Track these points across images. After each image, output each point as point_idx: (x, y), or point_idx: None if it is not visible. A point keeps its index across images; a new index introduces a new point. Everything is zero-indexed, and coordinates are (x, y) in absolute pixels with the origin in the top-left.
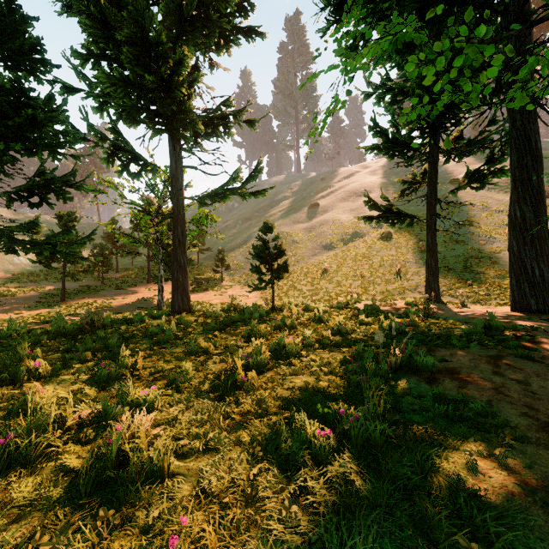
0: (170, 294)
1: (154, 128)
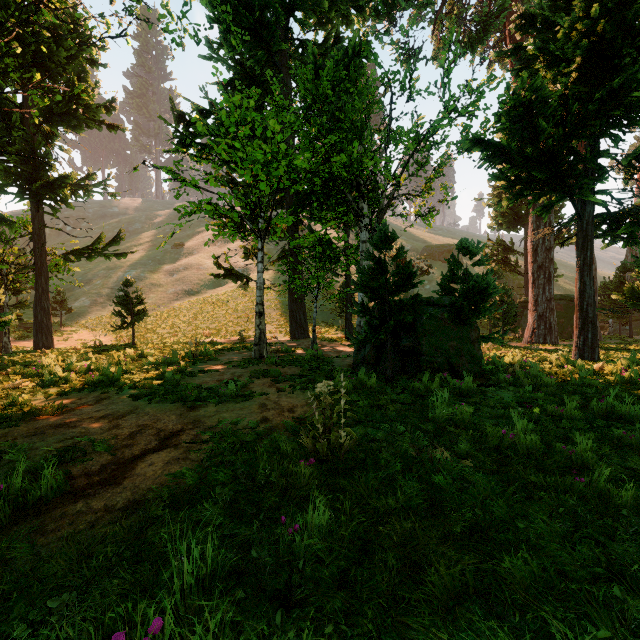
0: None
1: (22, 197)
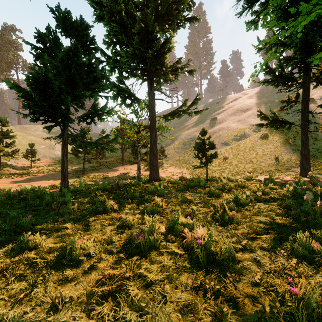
0: (136, 171)
1: (143, 78)
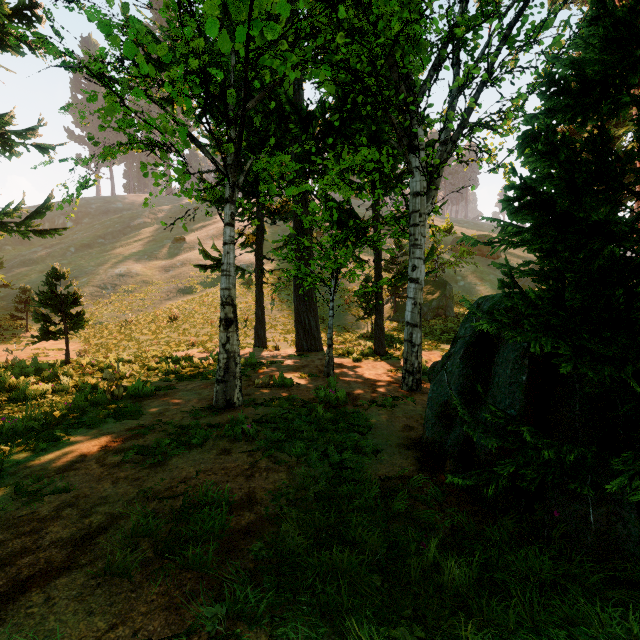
0: None
1: None
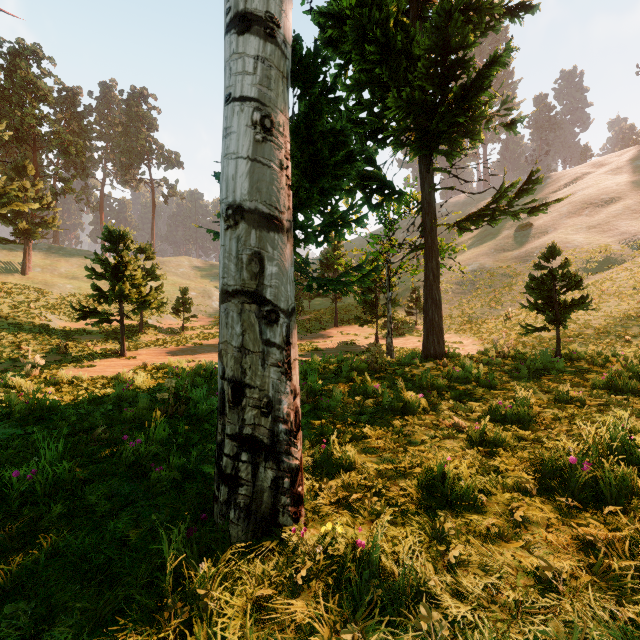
0: (366, 339)
1: (415, 149)
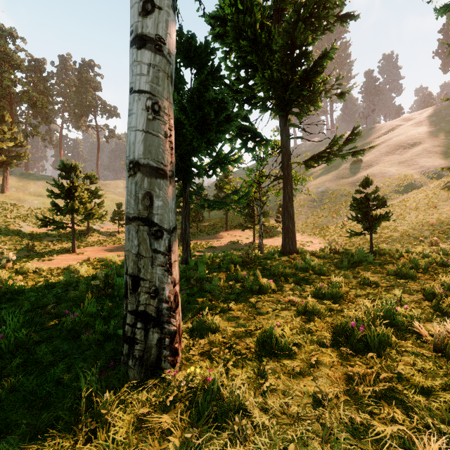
0: (247, 239)
1: (276, 111)
